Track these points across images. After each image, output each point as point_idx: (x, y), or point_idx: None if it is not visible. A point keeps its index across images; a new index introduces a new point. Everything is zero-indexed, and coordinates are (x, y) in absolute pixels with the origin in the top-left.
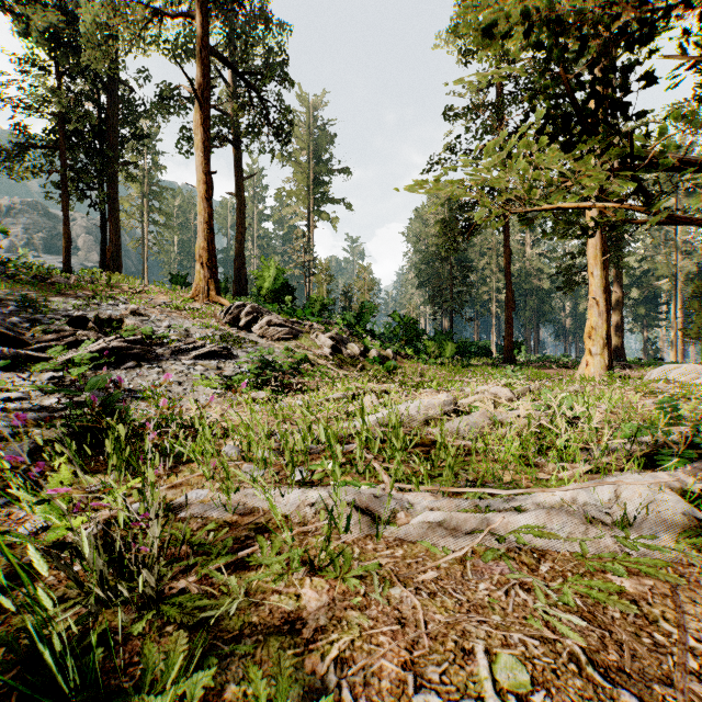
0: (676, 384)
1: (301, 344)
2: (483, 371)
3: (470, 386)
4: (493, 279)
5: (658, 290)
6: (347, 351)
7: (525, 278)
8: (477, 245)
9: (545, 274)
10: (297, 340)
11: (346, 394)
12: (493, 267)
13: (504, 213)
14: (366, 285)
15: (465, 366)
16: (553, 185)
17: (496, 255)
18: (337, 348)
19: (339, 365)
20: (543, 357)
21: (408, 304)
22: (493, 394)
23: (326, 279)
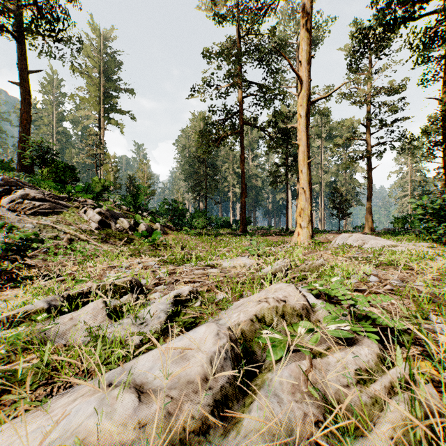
0: (356, 248)
1: (62, 219)
2: (229, 239)
3: (227, 260)
4: (230, 178)
5: (314, 190)
6: (116, 225)
7: (249, 179)
8: (221, 156)
9: (259, 178)
10: (60, 215)
11: (65, 294)
12: (230, 170)
13: (240, 131)
14: (146, 175)
15: (216, 235)
16: (266, 122)
17: (232, 163)
18: (105, 222)
19: (104, 239)
20: (260, 227)
21: (177, 191)
22: (281, 301)
23: (113, 168)
